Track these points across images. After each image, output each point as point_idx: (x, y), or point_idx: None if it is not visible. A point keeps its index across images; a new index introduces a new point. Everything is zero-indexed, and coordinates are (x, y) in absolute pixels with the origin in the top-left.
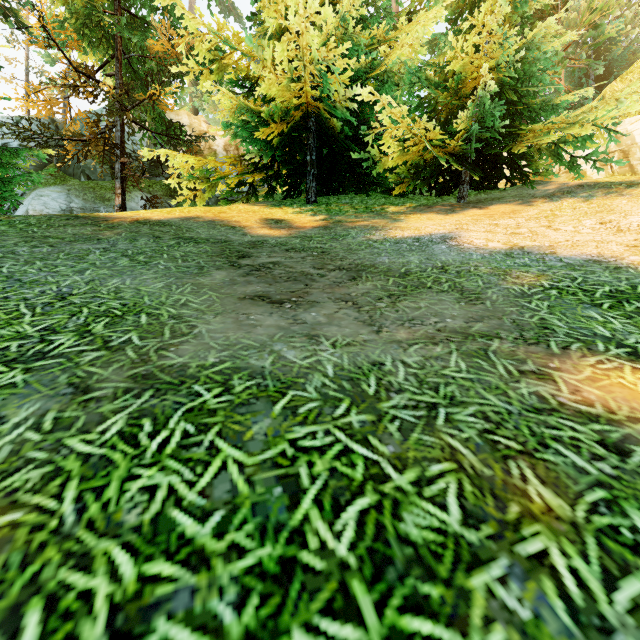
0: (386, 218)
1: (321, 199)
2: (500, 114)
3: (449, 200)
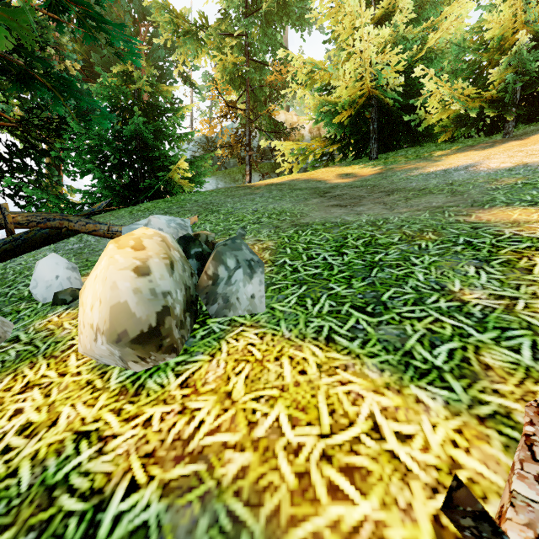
0: (429, 161)
1: (381, 156)
2: (537, 59)
3: (496, 137)
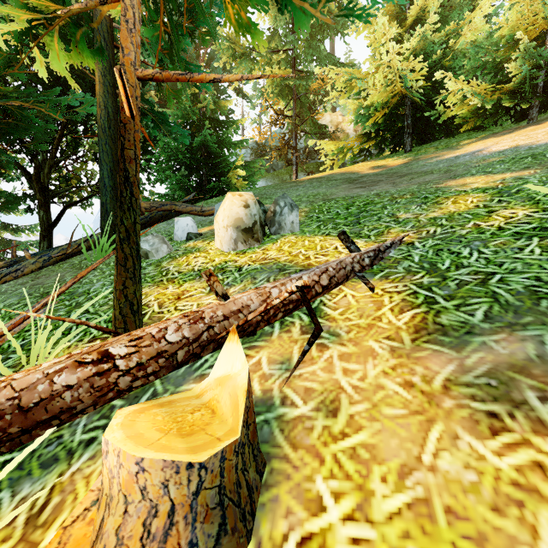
0: (452, 149)
1: (416, 148)
2: None
3: (522, 124)
